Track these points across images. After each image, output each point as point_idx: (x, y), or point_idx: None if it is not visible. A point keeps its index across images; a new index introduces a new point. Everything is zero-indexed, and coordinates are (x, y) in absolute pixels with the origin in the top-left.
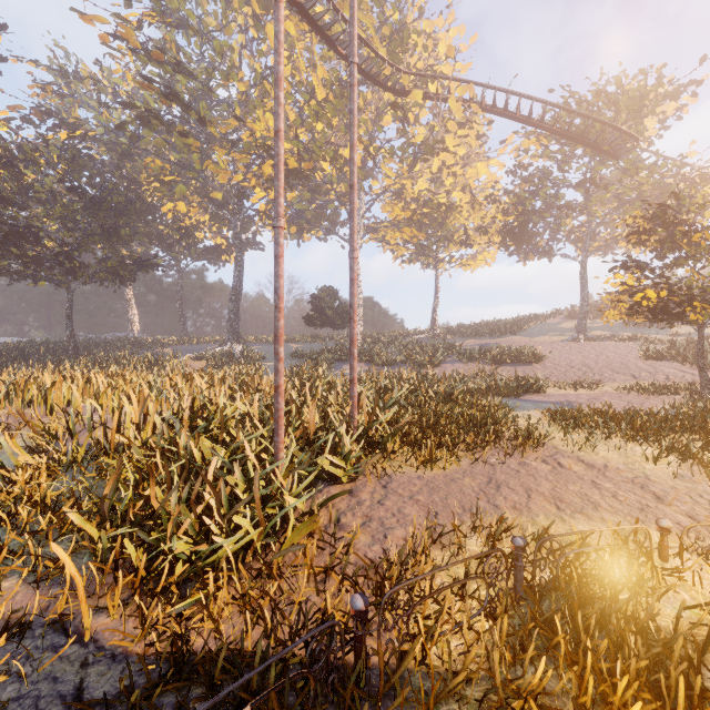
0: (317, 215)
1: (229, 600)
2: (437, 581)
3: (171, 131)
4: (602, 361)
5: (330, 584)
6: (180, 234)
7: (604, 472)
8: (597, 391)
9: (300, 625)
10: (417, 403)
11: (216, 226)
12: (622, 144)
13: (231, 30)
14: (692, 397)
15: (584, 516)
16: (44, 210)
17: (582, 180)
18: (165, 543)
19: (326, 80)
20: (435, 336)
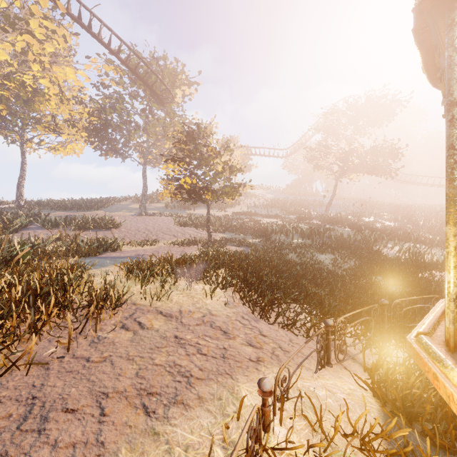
0: None
1: None
2: None
3: None
4: (157, 227)
5: None
6: None
7: (181, 319)
8: (156, 246)
9: None
10: None
11: None
12: (167, 96)
13: None
14: (204, 246)
15: (180, 406)
16: None
17: (145, 108)
18: None
19: None
20: (21, 207)
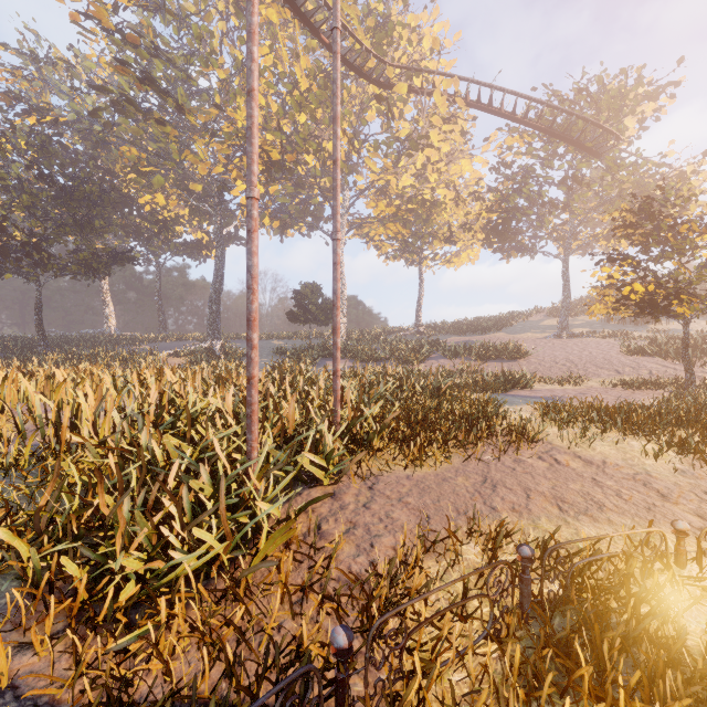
0: (301, 210)
1: (185, 630)
2: (432, 598)
3: (148, 119)
4: (586, 356)
5: (307, 604)
6: (158, 227)
7: (603, 468)
8: (582, 386)
9: (270, 659)
10: (404, 398)
11: (197, 220)
12: (604, 142)
13: (211, 17)
14: (677, 391)
15: (589, 517)
16: (11, 198)
17: (565, 177)
18: (114, 559)
19: (309, 70)
20: (419, 333)
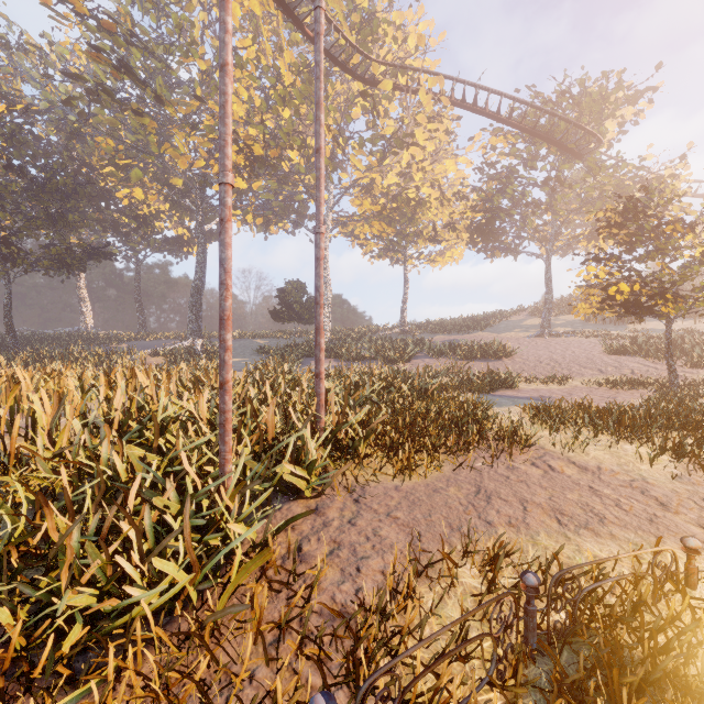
0: (285, 207)
1: (138, 686)
2: (426, 632)
3: (125, 110)
4: (569, 356)
5: (285, 646)
6: (137, 223)
7: (598, 475)
8: (567, 385)
9: None
10: (390, 400)
11: (178, 216)
12: (586, 144)
13: (192, 7)
14: (660, 391)
15: (590, 532)
16: None
17: (549, 178)
18: (59, 596)
19: (293, 63)
20: (404, 332)
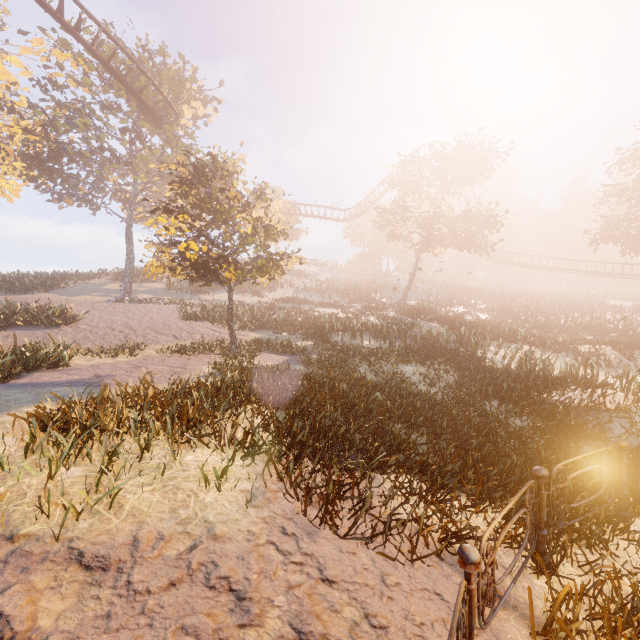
0: None
1: None
2: None
3: None
4: (147, 321)
5: None
6: None
7: (130, 571)
8: (140, 355)
9: None
10: None
11: None
12: (165, 112)
13: None
14: (224, 354)
15: None
16: None
17: (127, 128)
18: None
19: None
20: None
